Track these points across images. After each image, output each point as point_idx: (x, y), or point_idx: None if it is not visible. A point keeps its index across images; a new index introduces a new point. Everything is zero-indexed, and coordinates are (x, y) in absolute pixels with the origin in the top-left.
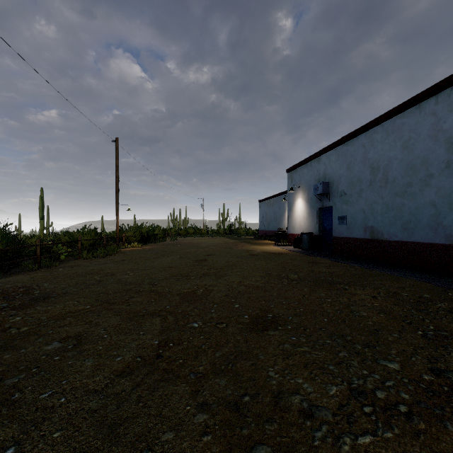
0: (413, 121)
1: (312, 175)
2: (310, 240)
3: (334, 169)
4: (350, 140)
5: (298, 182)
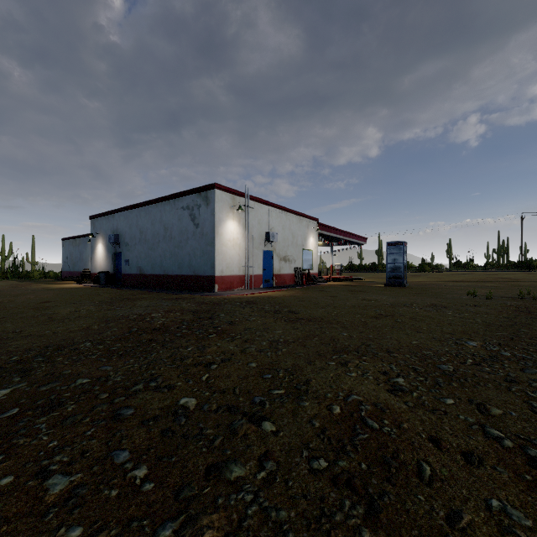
0: (155, 211)
1: (109, 227)
2: (107, 277)
3: (123, 226)
4: (131, 210)
5: (99, 229)
